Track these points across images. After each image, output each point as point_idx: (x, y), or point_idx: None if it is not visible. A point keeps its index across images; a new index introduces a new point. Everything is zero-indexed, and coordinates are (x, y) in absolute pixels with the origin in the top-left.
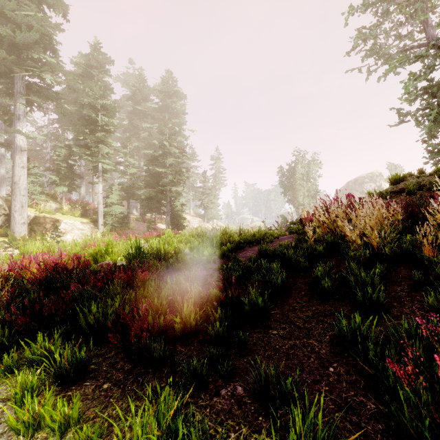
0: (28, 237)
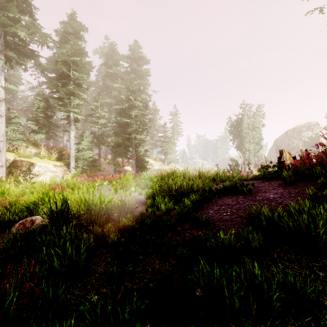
0: (6, 178)
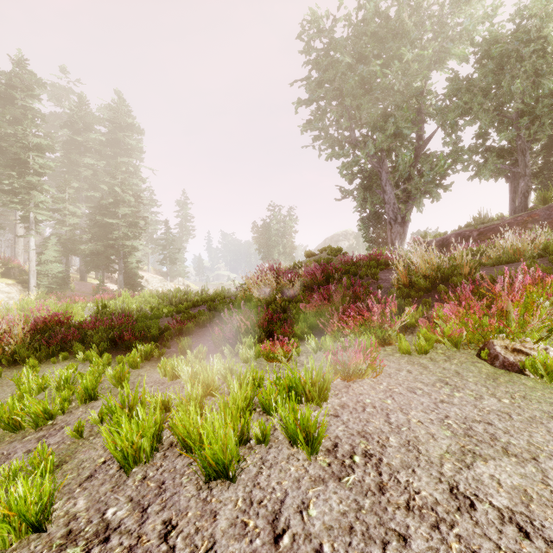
0: None
